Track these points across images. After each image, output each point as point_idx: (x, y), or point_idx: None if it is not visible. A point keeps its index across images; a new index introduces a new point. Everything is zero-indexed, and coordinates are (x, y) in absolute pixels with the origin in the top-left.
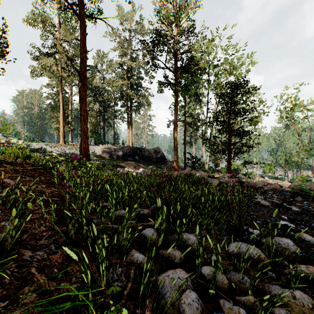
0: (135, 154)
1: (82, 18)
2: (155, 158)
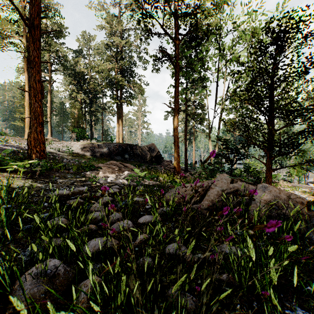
0: (124, 152)
1: None
2: (149, 157)
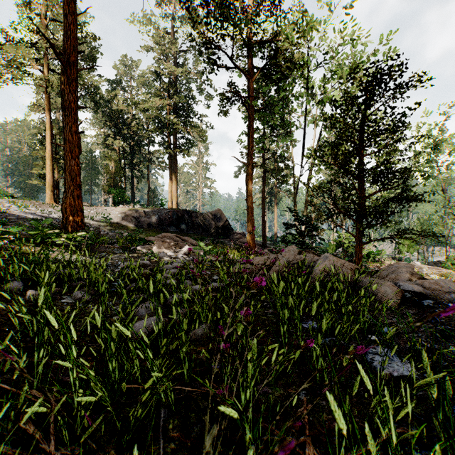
0: (180, 221)
1: None
2: (214, 228)
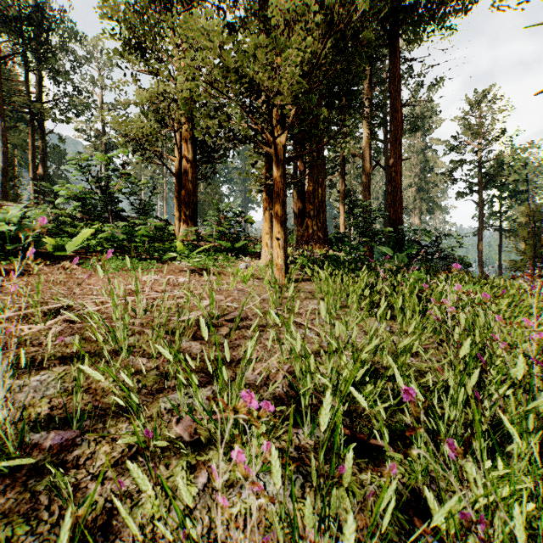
0: None
1: (387, 170)
2: None
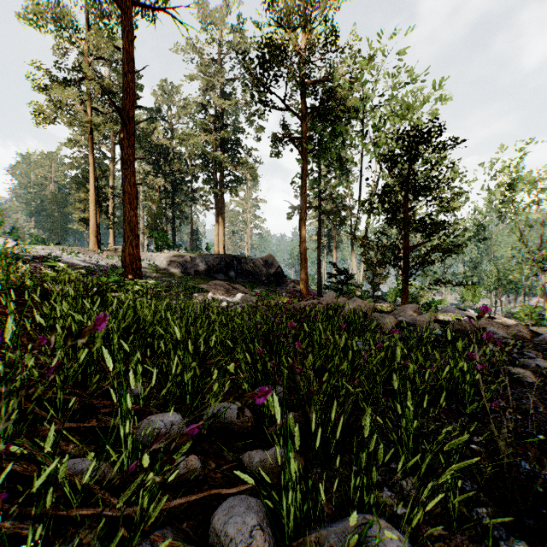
0: (228, 267)
1: (126, 8)
2: (265, 275)
